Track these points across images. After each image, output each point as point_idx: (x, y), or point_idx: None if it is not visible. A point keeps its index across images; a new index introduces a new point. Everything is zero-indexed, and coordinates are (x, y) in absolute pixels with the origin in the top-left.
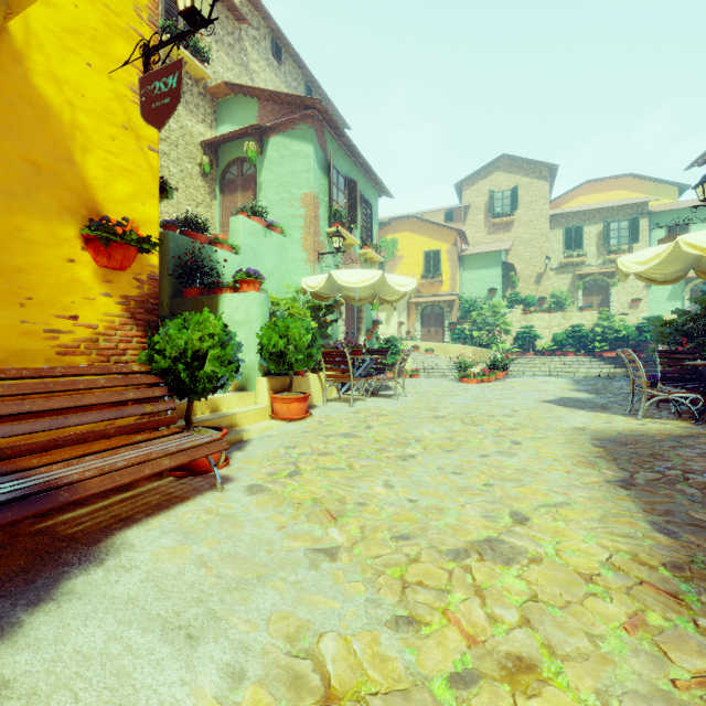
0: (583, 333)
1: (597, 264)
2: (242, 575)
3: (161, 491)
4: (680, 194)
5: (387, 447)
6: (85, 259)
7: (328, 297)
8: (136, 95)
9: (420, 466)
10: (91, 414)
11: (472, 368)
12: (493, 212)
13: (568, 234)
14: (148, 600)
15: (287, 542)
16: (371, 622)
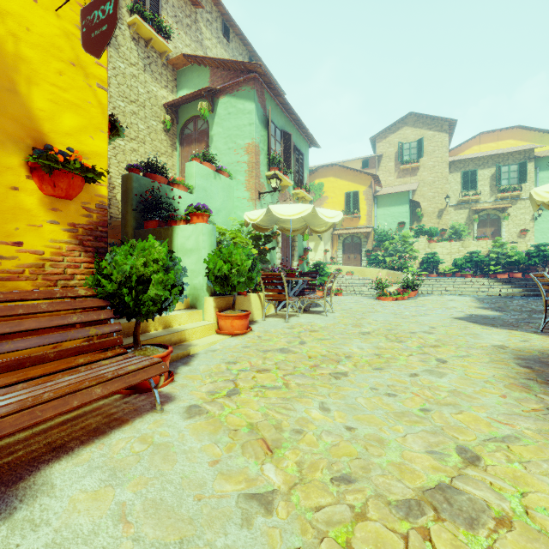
0: (479, 258)
1: (490, 201)
2: (163, 536)
3: (104, 411)
4: None
5: (320, 363)
6: (30, 187)
7: (267, 228)
8: None
9: (353, 385)
10: (28, 339)
11: (388, 288)
12: (402, 160)
13: (465, 177)
14: None
15: (219, 483)
16: None
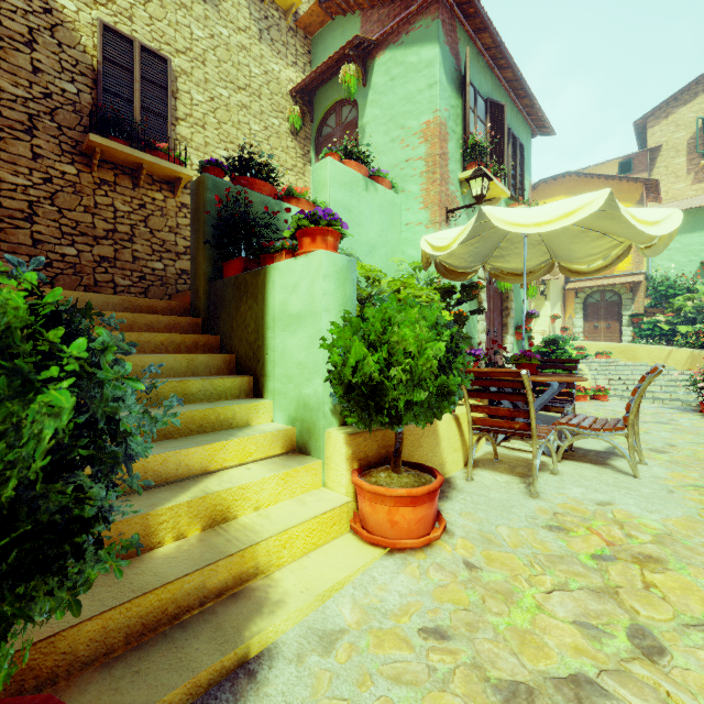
0: None
1: None
2: None
3: None
4: None
5: None
6: None
7: (465, 272)
8: None
9: None
10: None
11: None
12: (703, 149)
13: None
14: None
15: None
16: None
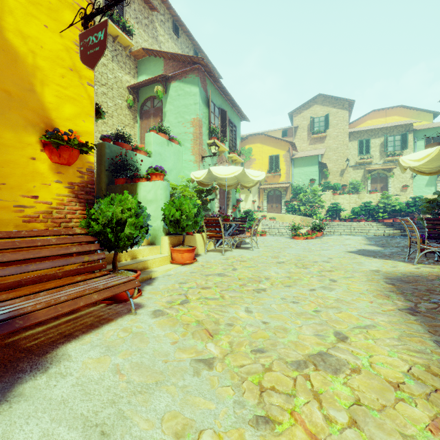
0: (371, 207)
1: (380, 163)
2: (145, 380)
3: (94, 314)
4: (433, 118)
5: (247, 283)
6: (43, 158)
7: (208, 184)
8: (78, 48)
9: (269, 297)
10: (45, 262)
11: (300, 230)
12: (313, 130)
13: (361, 144)
14: (75, 401)
15: (178, 354)
16: (238, 421)
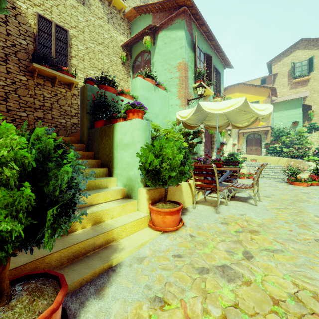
0: None
1: None
2: None
3: None
4: None
5: None
6: None
7: (194, 126)
8: None
9: None
10: None
11: (300, 175)
12: (294, 75)
13: None
14: None
15: None
16: None
